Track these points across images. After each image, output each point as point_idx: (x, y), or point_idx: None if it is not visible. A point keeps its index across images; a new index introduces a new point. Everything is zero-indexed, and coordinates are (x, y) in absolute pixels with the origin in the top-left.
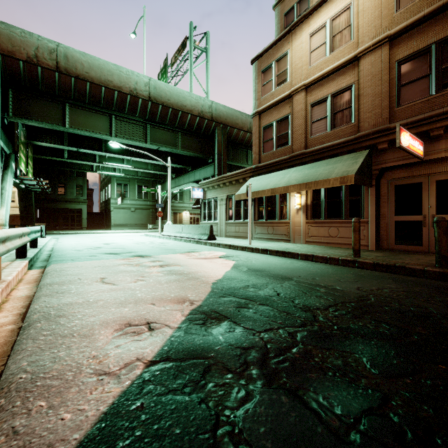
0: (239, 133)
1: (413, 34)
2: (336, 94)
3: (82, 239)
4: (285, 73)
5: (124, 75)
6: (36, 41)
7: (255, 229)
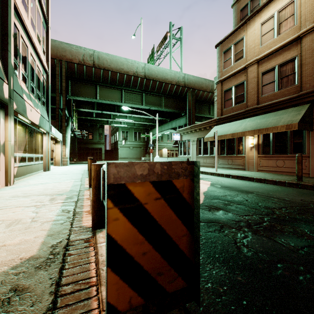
0: (203, 93)
1: None
2: (282, 64)
3: None
4: (242, 52)
5: (130, 64)
6: (83, 51)
7: (218, 161)
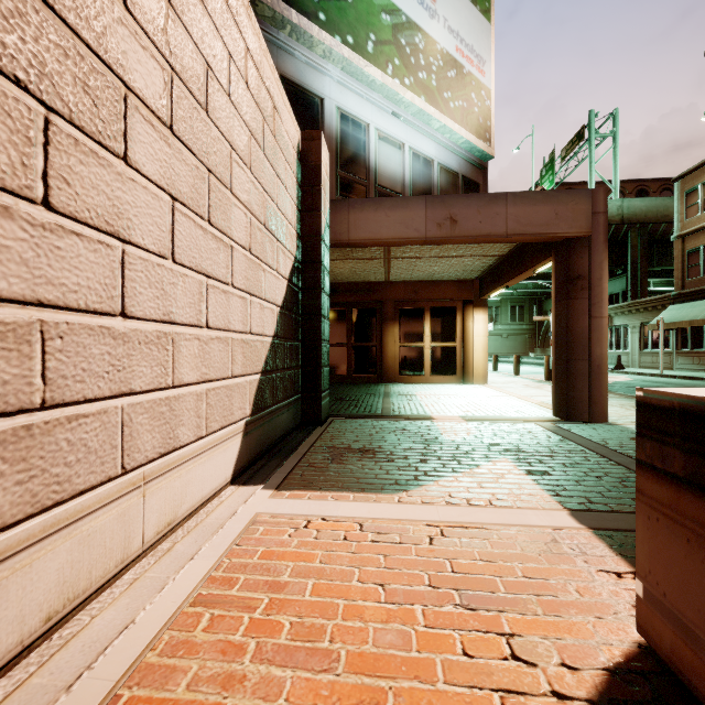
0: (669, 227)
1: None
2: None
3: None
4: None
5: None
6: None
7: (676, 360)
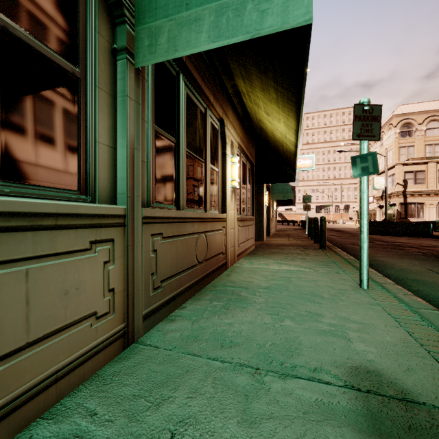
0: None
1: None
2: None
3: None
4: None
5: None
6: None
7: (151, 263)
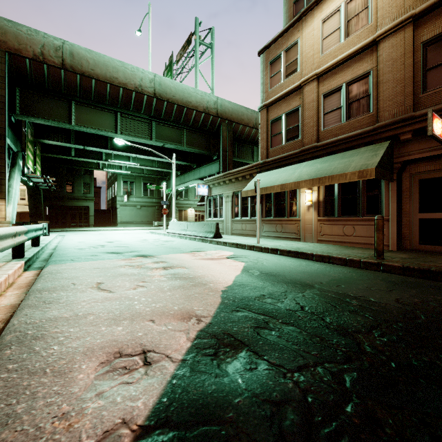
0: (244, 129)
1: (441, 12)
2: (351, 82)
3: (87, 236)
4: (295, 63)
5: (130, 72)
6: (42, 39)
7: (262, 227)
